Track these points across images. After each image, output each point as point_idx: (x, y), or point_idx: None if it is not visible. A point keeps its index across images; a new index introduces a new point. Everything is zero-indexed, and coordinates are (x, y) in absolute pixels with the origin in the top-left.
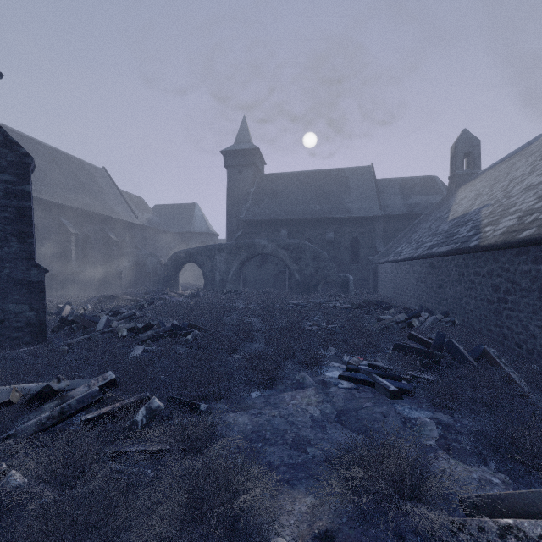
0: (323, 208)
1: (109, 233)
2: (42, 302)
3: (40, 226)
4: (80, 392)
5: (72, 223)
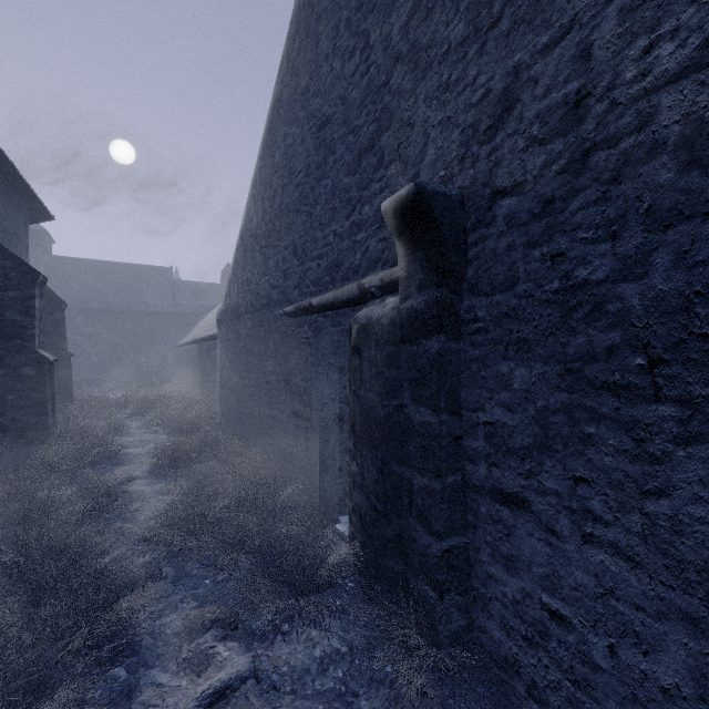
0: (123, 301)
1: None
2: None
3: None
4: None
5: None
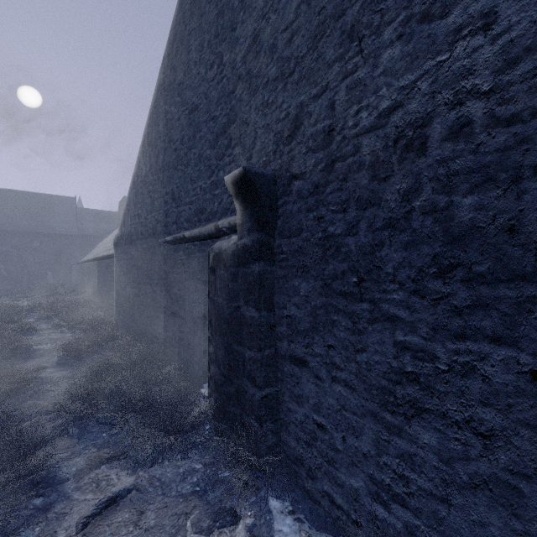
0: (31, 224)
1: None
2: None
3: None
4: None
5: None
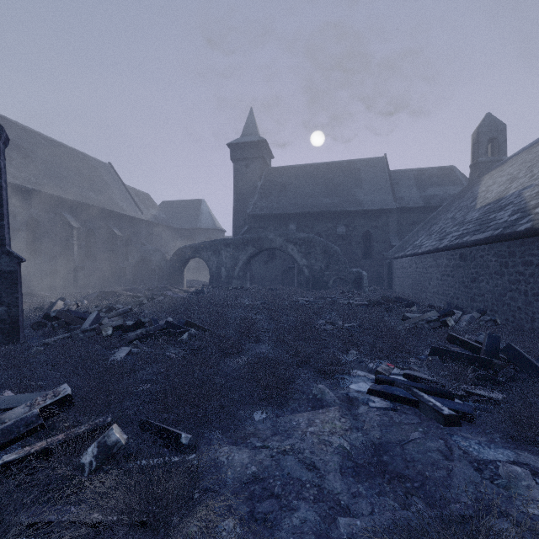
0: (334, 201)
1: (113, 228)
2: (15, 295)
3: (41, 220)
4: (17, 415)
5: (75, 217)
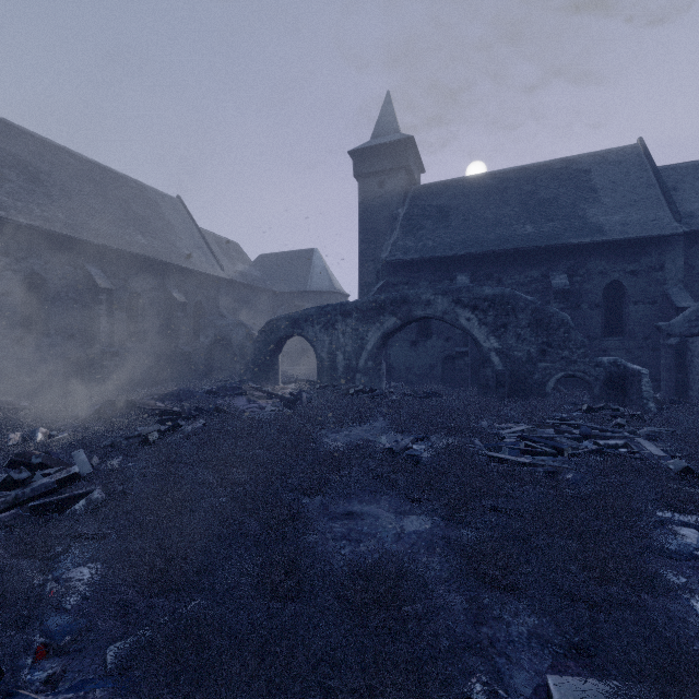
0: (542, 230)
1: (173, 290)
2: None
3: (49, 277)
4: None
5: (109, 273)
